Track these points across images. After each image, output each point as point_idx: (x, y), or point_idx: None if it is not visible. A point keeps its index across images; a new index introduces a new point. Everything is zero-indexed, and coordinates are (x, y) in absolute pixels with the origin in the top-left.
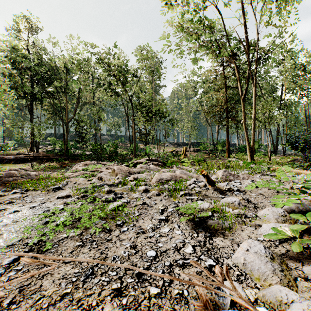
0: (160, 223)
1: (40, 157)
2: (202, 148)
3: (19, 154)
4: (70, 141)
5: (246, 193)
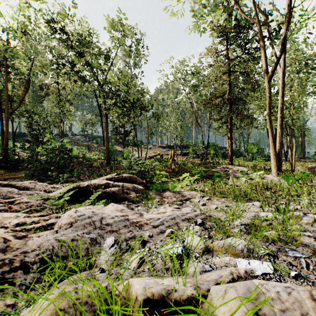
0: None
1: None
2: (191, 151)
3: None
4: None
5: None
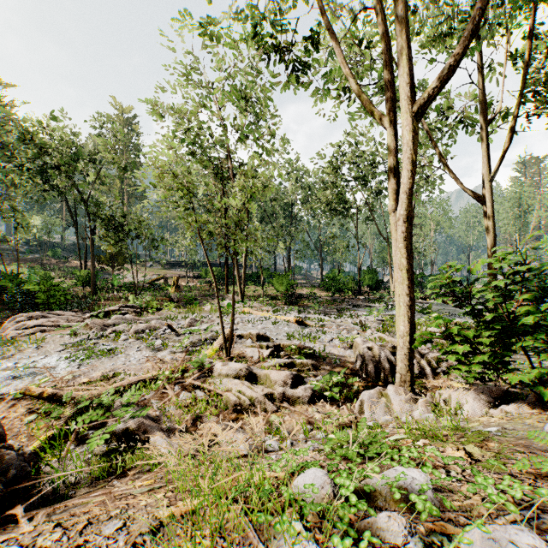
0: (137, 351)
1: None
2: (204, 275)
3: None
4: None
5: (193, 334)
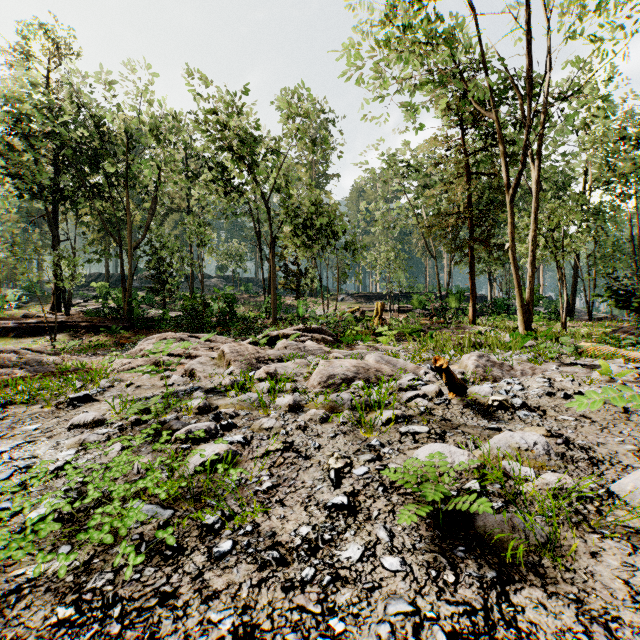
0: (333, 520)
1: (71, 323)
2: (416, 305)
3: (28, 317)
4: (139, 289)
5: (545, 414)
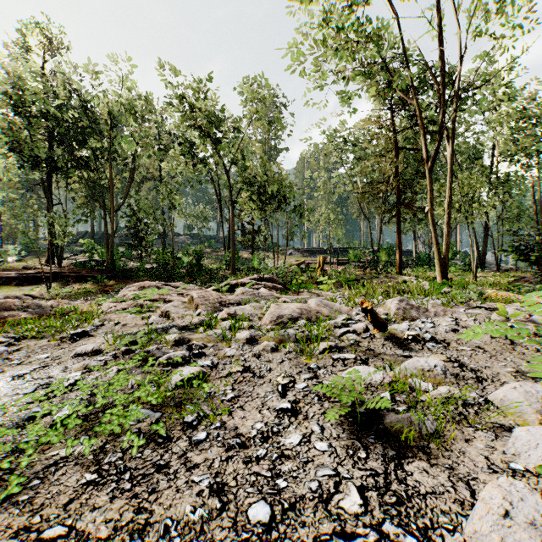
0: (280, 419)
1: (63, 273)
2: (352, 258)
3: (27, 268)
4: (119, 245)
5: (449, 346)
